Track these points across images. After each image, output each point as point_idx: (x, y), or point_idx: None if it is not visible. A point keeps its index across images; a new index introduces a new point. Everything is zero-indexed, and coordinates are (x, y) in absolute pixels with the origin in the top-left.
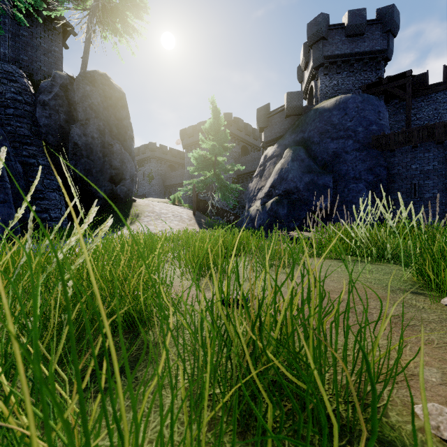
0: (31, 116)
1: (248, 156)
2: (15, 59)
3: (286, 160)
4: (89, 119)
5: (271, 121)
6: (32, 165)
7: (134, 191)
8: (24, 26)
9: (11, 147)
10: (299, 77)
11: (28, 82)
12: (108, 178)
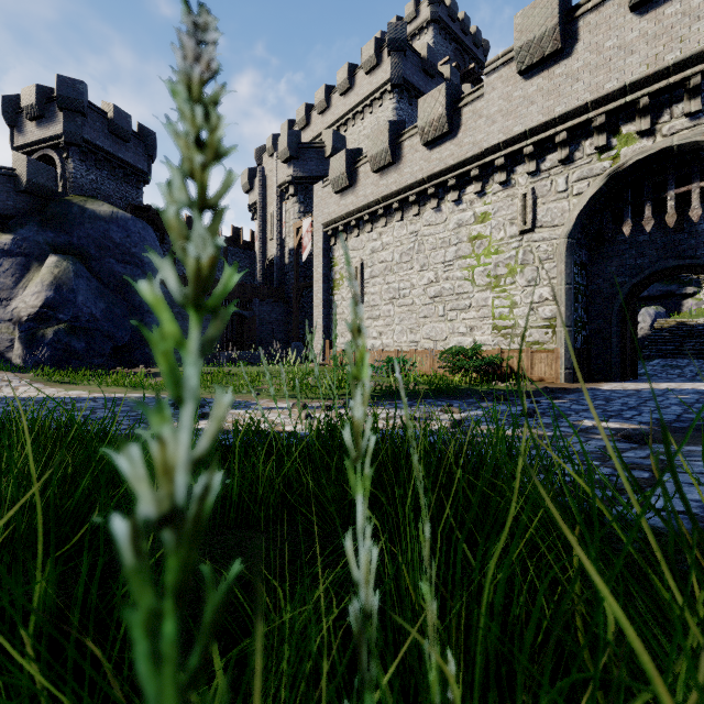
0: None
1: None
2: None
3: (64, 273)
4: None
5: None
6: None
7: None
8: None
9: None
10: (8, 116)
11: None
12: None
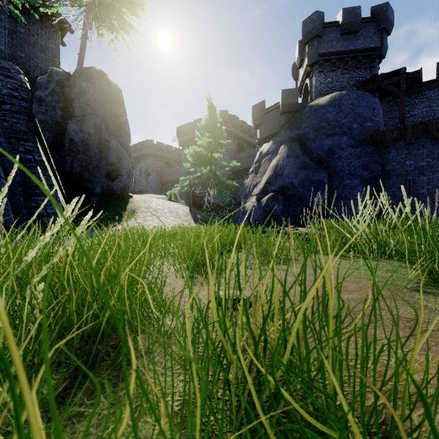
0: (28, 112)
1: (243, 153)
2: (12, 55)
3: (281, 157)
4: (85, 115)
5: (266, 118)
6: (28, 161)
7: (131, 187)
8: (21, 23)
9: (7, 143)
10: (294, 75)
11: (24, 78)
12: (105, 174)
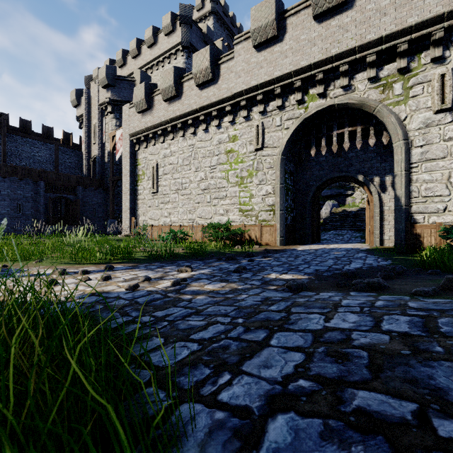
0: None
1: None
2: None
3: None
4: None
5: None
6: None
7: None
8: None
9: None
10: None
11: None
12: None
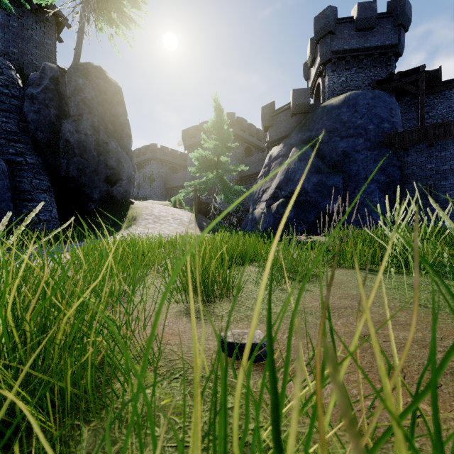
0: (19, 111)
1: (252, 157)
2: (4, 51)
3: (292, 160)
4: (81, 115)
5: (276, 119)
6: (19, 164)
7: (132, 192)
8: (13, 17)
9: None
10: (305, 75)
11: (16, 74)
12: (103, 178)
